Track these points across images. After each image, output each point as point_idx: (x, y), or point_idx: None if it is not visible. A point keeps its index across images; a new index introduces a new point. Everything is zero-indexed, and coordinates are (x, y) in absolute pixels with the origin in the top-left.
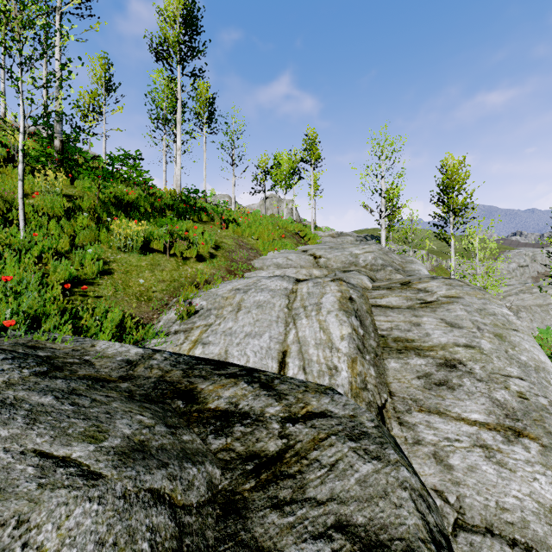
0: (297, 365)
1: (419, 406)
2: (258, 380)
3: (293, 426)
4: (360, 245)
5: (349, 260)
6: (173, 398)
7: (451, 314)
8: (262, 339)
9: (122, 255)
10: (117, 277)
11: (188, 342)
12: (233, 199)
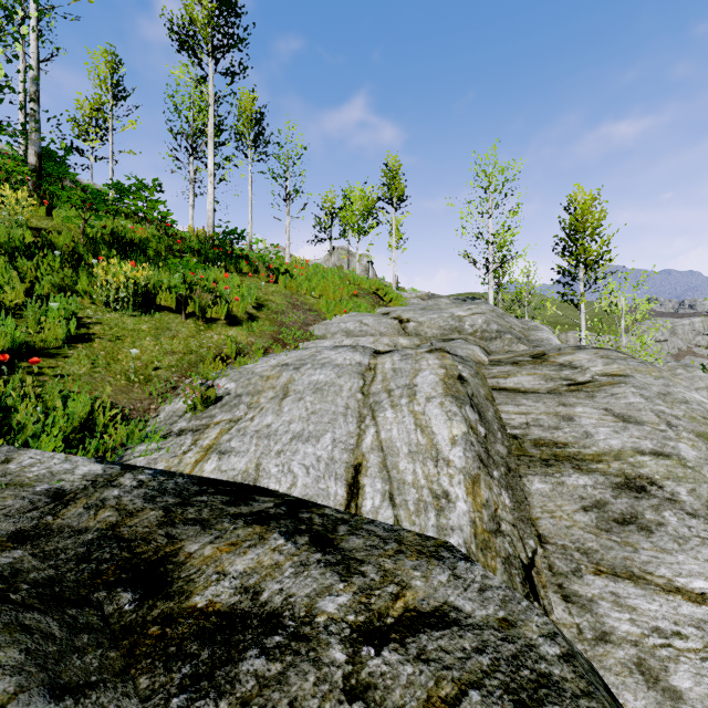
0: (380, 490)
1: (594, 563)
2: (307, 528)
3: (378, 656)
4: (463, 305)
5: (450, 325)
6: (115, 586)
7: (620, 401)
8: (320, 444)
9: (112, 314)
10: (99, 346)
11: (196, 450)
12: (287, 247)
